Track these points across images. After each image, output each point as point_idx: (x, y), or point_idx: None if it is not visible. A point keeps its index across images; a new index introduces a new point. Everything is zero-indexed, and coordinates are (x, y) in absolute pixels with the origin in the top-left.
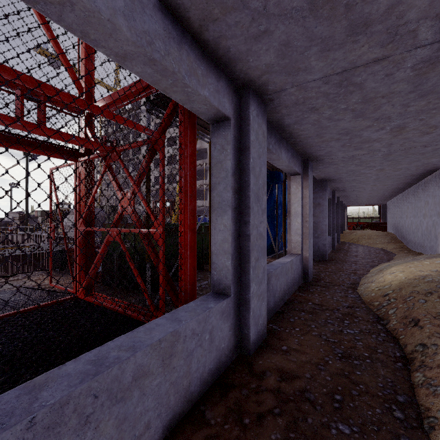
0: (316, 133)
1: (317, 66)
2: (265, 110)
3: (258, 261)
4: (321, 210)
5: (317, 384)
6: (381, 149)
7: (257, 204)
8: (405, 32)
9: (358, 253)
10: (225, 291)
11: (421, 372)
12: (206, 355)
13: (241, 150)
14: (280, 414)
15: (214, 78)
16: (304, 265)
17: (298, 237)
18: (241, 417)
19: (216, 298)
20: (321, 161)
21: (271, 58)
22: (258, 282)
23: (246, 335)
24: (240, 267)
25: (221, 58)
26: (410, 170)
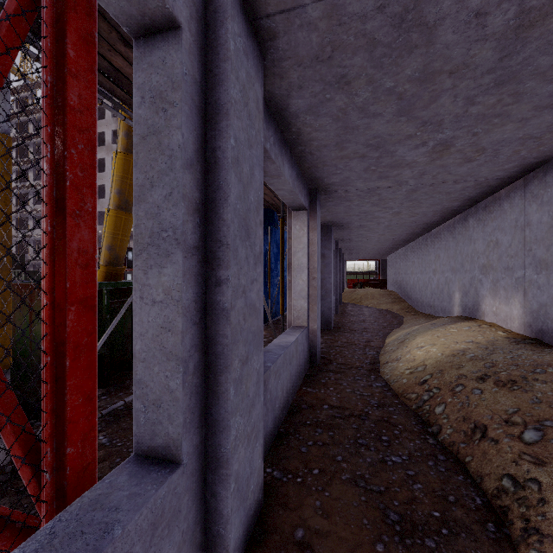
0: (336, 140)
1: None
2: (261, 59)
3: (248, 363)
4: (326, 264)
5: None
6: (409, 181)
7: (245, 242)
8: None
9: (365, 317)
10: (167, 453)
11: (537, 548)
12: None
13: (210, 118)
14: None
15: None
16: (311, 342)
17: (302, 302)
18: None
19: (140, 481)
20: (332, 194)
21: None
22: (247, 408)
23: (221, 537)
24: (208, 383)
25: None
26: (426, 217)
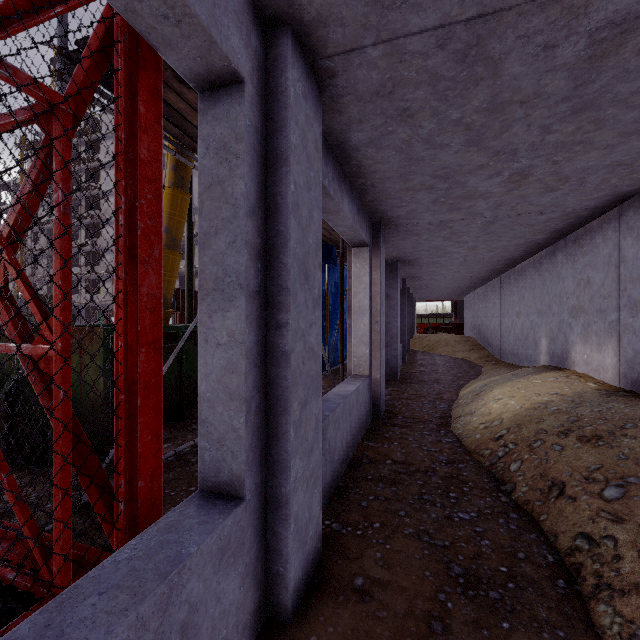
0: (400, 171)
1: None
2: (319, 97)
3: (307, 407)
4: (391, 306)
5: None
6: (484, 213)
7: (304, 286)
8: None
9: (437, 366)
10: (230, 489)
11: (606, 603)
12: None
13: (270, 164)
14: None
15: None
16: (374, 393)
17: (364, 348)
18: None
19: (208, 511)
20: (397, 228)
21: None
22: (305, 453)
23: (281, 576)
24: (268, 424)
25: None
26: (507, 251)
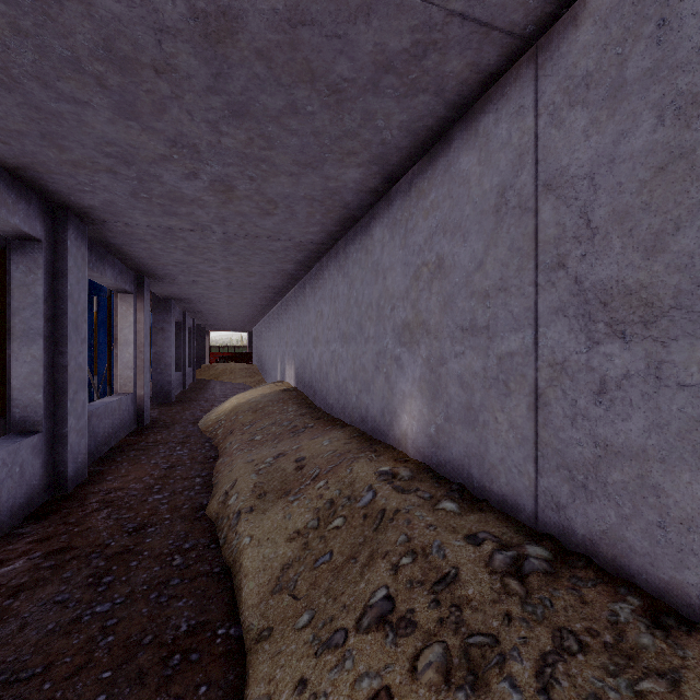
0: (150, 257)
1: (142, 219)
2: (86, 230)
3: (78, 394)
4: (166, 337)
5: (142, 486)
6: (221, 280)
7: (76, 333)
8: (204, 224)
9: (214, 390)
10: (34, 428)
11: (222, 457)
12: (17, 488)
13: (56, 275)
14: (106, 508)
15: (25, 203)
16: (139, 406)
17: (129, 372)
18: (66, 521)
19: (24, 435)
20: (161, 280)
21: (96, 203)
22: (77, 417)
23: (62, 472)
24: (55, 401)
25: (36, 187)
26: (256, 300)
